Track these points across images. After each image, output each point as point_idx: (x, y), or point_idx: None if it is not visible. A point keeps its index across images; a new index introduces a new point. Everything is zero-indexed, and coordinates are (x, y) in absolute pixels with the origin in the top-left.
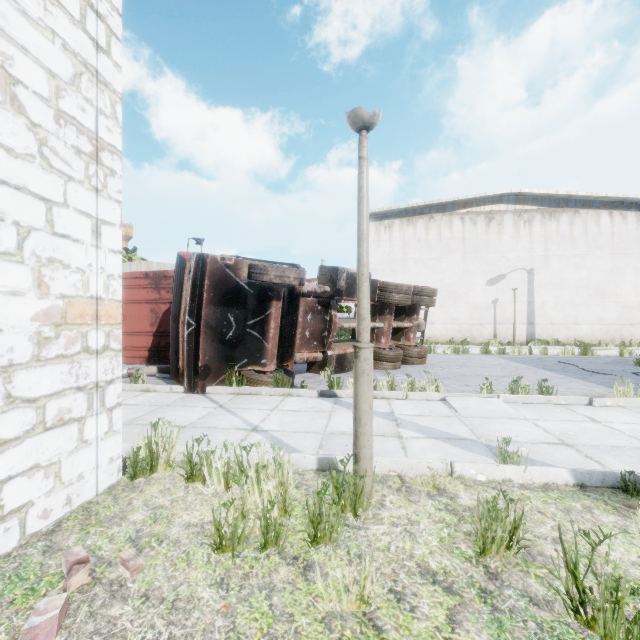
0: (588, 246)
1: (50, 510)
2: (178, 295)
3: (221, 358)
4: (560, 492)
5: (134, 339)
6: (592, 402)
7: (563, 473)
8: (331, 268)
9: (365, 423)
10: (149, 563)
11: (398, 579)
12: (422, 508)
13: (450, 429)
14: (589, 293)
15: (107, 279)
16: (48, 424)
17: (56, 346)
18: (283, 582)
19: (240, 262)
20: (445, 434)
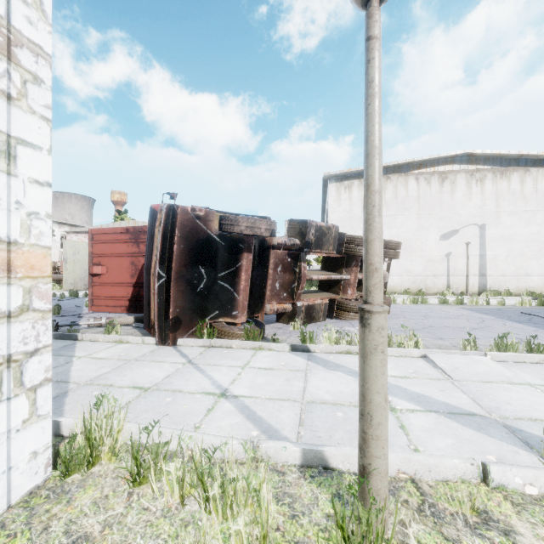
0: (538, 202)
1: None
2: (150, 247)
3: (192, 310)
4: None
5: (116, 289)
6: None
7: None
8: (300, 221)
9: (378, 422)
10: None
11: None
12: None
13: (448, 398)
14: (539, 247)
15: (27, 218)
16: None
17: None
18: None
19: (211, 213)
20: (445, 406)
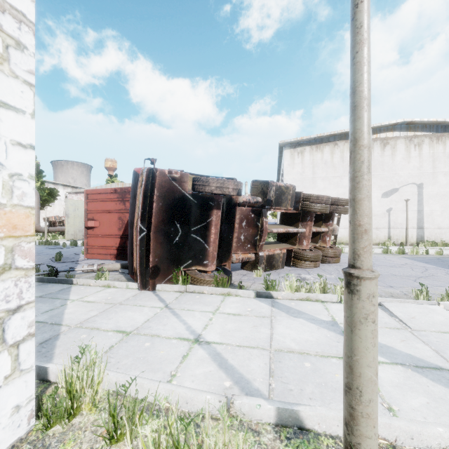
0: None
1: None
2: (133, 205)
3: (169, 259)
4: None
5: (106, 240)
6: None
7: None
8: (262, 182)
9: (369, 399)
10: None
11: None
12: None
13: (411, 349)
14: None
15: (9, 179)
16: None
17: None
18: None
19: (185, 175)
20: (410, 358)
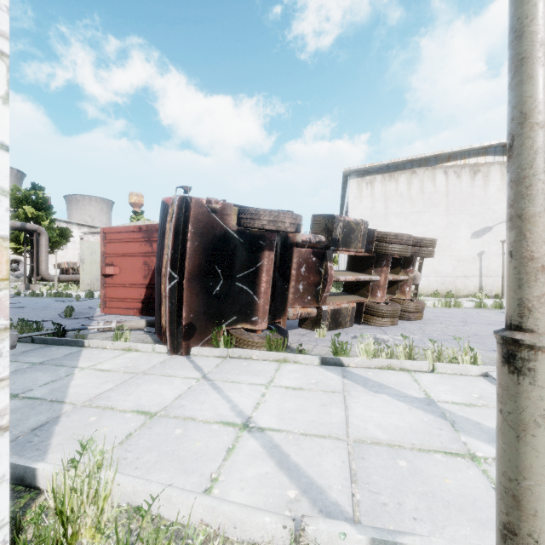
0: None
1: None
2: (161, 245)
3: (207, 315)
4: None
5: (128, 291)
6: None
7: None
8: (326, 216)
9: None
10: None
11: None
12: None
13: None
14: None
15: None
16: None
17: None
18: None
19: (228, 206)
20: None
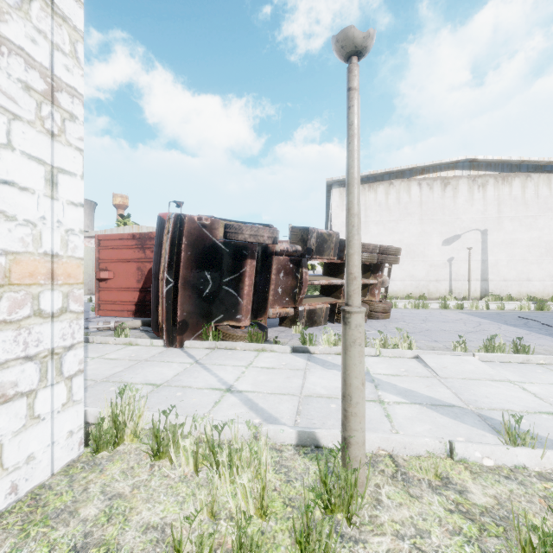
0: (540, 208)
1: None
2: (158, 254)
3: (198, 314)
4: None
5: (122, 294)
6: None
7: None
8: (302, 228)
9: (357, 402)
10: None
11: None
12: (428, 508)
13: (432, 393)
14: (541, 252)
15: (65, 234)
16: None
17: None
18: None
19: (216, 222)
20: (429, 399)
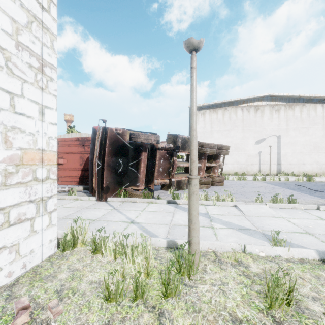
0: (310, 123)
1: (12, 272)
2: (93, 149)
3: (115, 182)
4: (311, 264)
5: (71, 172)
6: (319, 208)
7: (312, 252)
8: (173, 135)
9: (195, 222)
10: (66, 308)
11: (218, 324)
12: (229, 273)
13: (240, 223)
14: (310, 148)
15: (48, 139)
16: (11, 222)
17: (16, 177)
18: (146, 324)
19: (125, 131)
20: (238, 226)
